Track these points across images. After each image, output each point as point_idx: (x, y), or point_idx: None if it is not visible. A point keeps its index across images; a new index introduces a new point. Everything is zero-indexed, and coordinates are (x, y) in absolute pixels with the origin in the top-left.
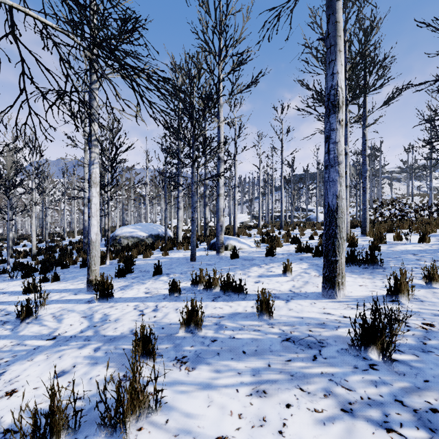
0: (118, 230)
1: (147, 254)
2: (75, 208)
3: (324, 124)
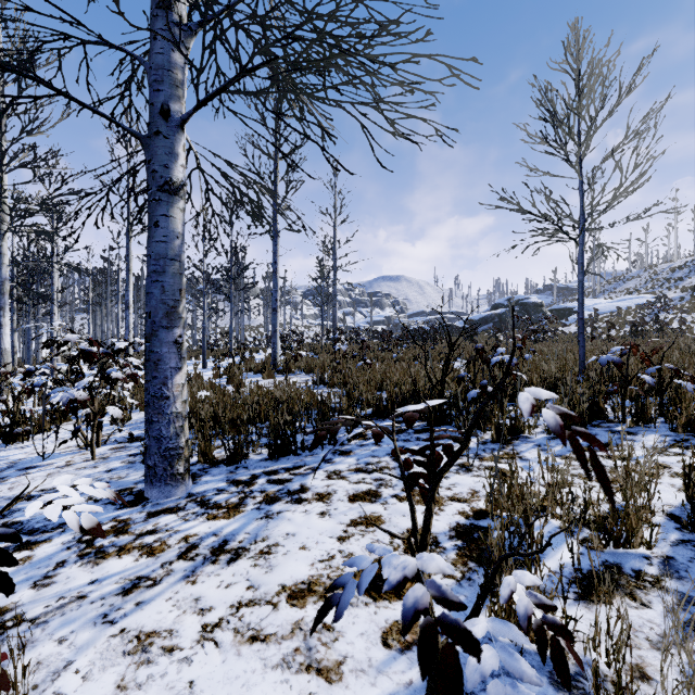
0: None
1: None
2: None
3: None
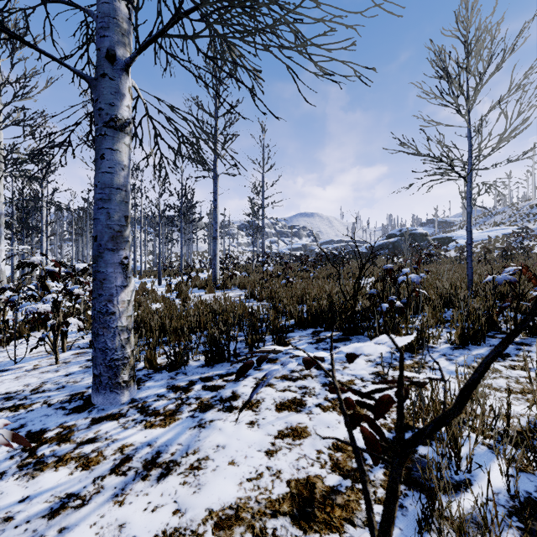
0: None
1: None
2: None
3: None
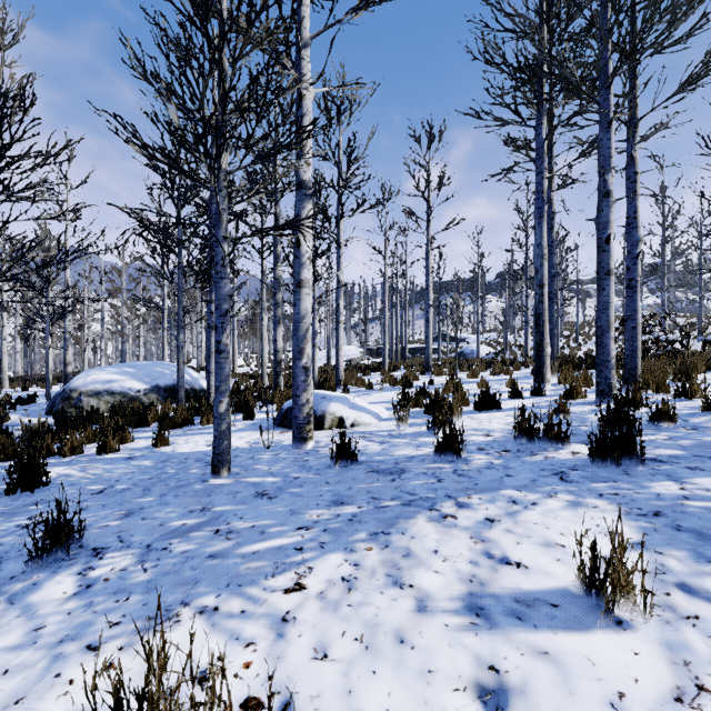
0: (78, 376)
1: (108, 444)
2: (3, 331)
3: (527, 151)
